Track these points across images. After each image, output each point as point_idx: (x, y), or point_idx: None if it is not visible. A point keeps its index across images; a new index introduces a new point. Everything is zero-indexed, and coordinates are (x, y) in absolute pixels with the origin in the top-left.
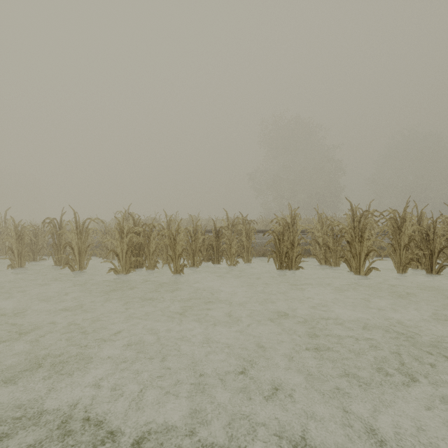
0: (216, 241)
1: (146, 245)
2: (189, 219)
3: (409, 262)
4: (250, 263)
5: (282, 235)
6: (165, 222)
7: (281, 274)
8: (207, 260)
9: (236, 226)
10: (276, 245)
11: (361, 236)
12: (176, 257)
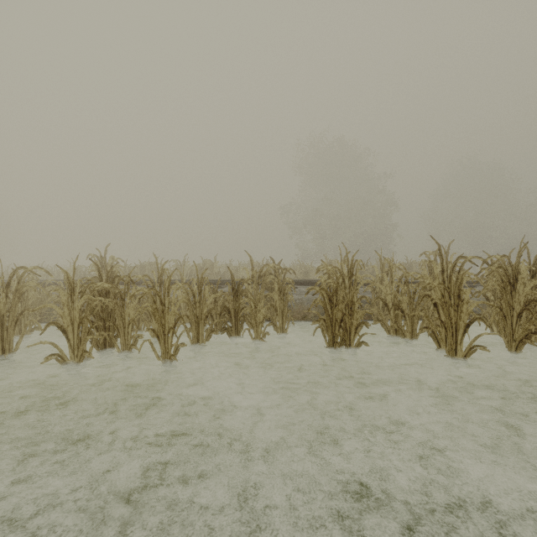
0: (234, 301)
1: (118, 311)
2: (202, 265)
3: (526, 335)
4: (286, 334)
5: (335, 294)
6: (169, 269)
7: (334, 354)
8: (221, 329)
9: (265, 277)
10: (325, 309)
11: (459, 297)
12: (165, 332)
